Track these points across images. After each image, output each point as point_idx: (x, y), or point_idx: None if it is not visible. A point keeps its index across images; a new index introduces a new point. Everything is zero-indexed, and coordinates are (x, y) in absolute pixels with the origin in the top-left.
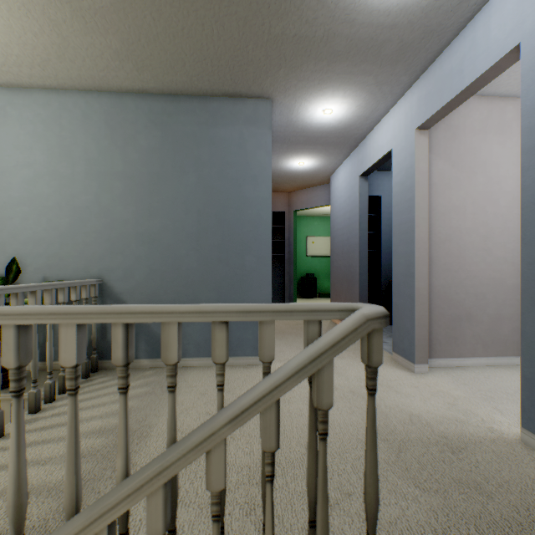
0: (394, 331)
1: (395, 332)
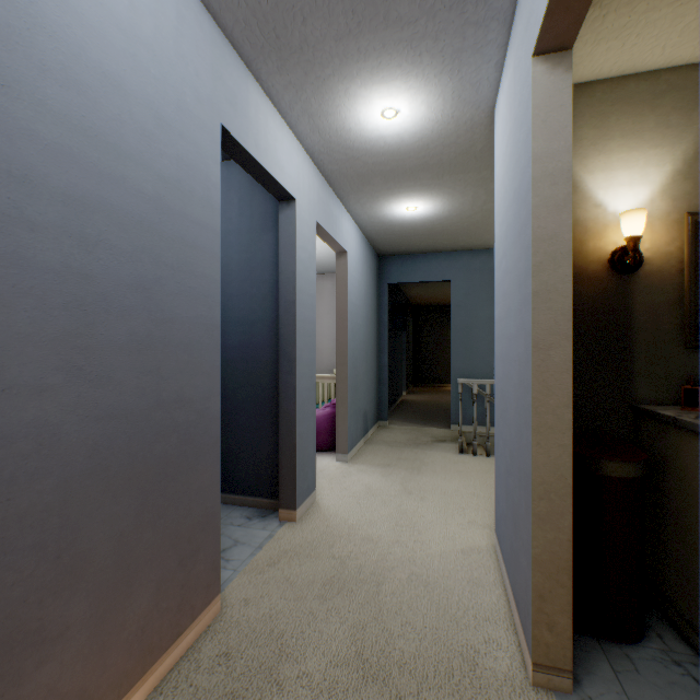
0: (300, 474)
1: (301, 474)
